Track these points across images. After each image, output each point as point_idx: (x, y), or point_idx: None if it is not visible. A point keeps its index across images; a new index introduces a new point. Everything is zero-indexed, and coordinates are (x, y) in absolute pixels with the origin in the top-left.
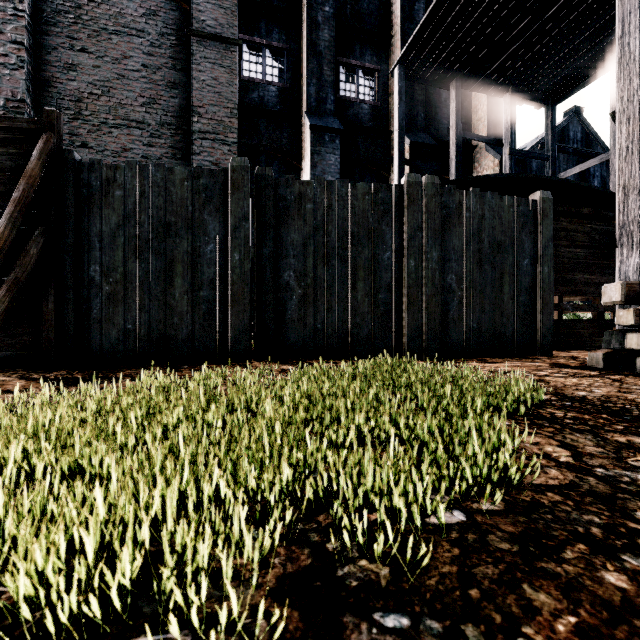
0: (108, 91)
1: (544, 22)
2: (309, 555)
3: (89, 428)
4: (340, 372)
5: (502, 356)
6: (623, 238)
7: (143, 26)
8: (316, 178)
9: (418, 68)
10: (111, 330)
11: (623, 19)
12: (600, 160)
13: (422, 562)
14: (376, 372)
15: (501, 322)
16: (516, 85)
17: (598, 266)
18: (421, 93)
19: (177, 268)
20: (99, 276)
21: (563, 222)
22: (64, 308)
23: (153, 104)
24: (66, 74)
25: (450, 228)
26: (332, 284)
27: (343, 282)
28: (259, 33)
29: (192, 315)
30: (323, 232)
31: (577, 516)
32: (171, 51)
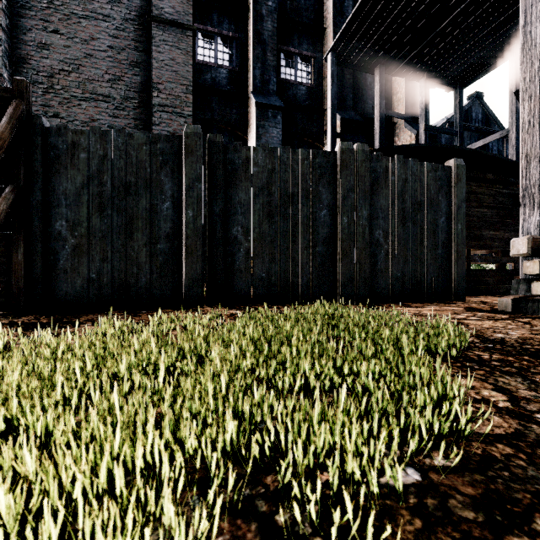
0: (77, 68)
1: (454, 17)
2: (256, 532)
3: (33, 379)
4: (283, 317)
5: (422, 301)
6: (526, 199)
7: (109, 12)
8: (261, 145)
9: (348, 55)
10: (76, 279)
11: (526, 11)
12: (500, 135)
13: (383, 539)
14: (316, 317)
15: (421, 272)
16: (430, 71)
17: (502, 224)
18: (350, 77)
19: (136, 223)
20: (65, 230)
21: (472, 186)
22: (33, 259)
23: (118, 80)
24: (40, 52)
25: (378, 190)
26: (275, 238)
27: (285, 236)
28: (212, 23)
29: (150, 265)
30: (267, 192)
31: (534, 473)
32: (134, 34)
